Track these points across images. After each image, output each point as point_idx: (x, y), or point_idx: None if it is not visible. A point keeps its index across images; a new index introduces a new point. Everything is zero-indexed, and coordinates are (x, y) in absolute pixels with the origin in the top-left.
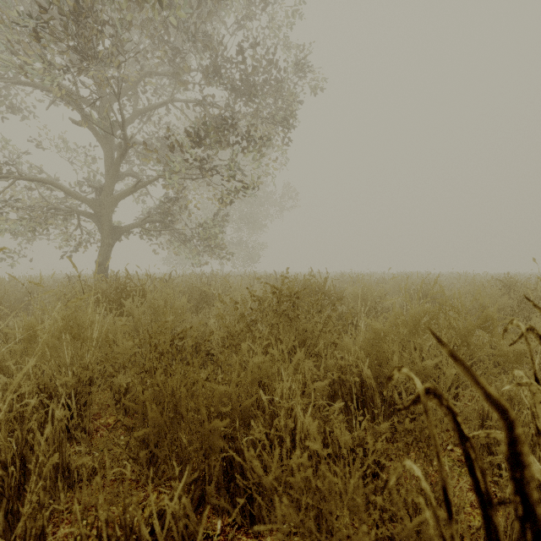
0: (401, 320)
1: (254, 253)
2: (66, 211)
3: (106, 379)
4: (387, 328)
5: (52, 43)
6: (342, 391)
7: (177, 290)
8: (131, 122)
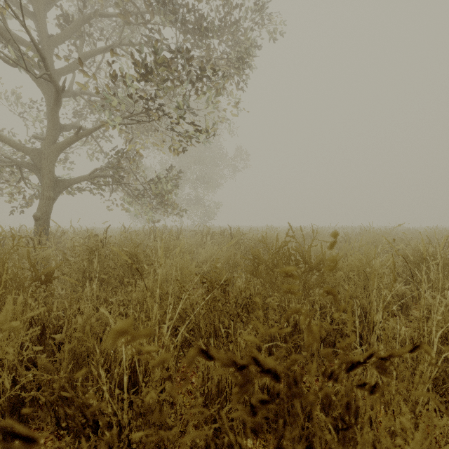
0: None
1: (210, 209)
2: (7, 163)
3: None
4: None
5: None
6: None
7: (102, 252)
8: (76, 67)
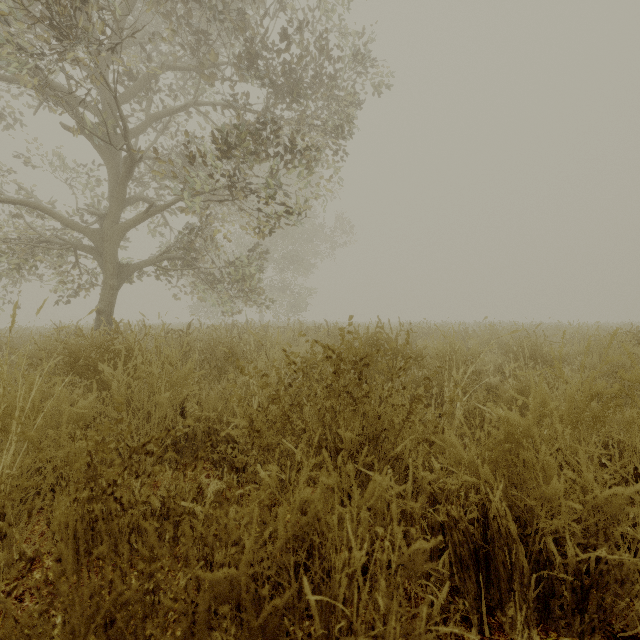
0: (552, 408)
1: (301, 298)
2: (59, 245)
3: (47, 502)
4: (532, 423)
5: (40, 28)
6: (454, 541)
7: (195, 346)
8: (143, 130)
